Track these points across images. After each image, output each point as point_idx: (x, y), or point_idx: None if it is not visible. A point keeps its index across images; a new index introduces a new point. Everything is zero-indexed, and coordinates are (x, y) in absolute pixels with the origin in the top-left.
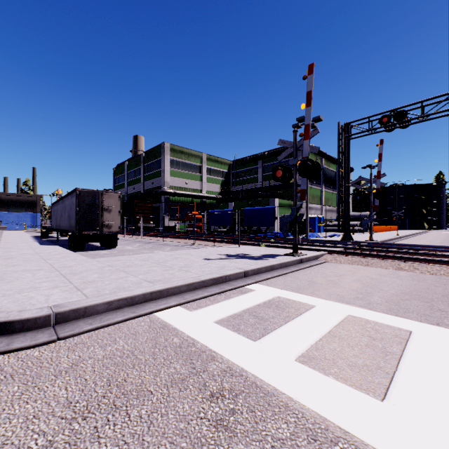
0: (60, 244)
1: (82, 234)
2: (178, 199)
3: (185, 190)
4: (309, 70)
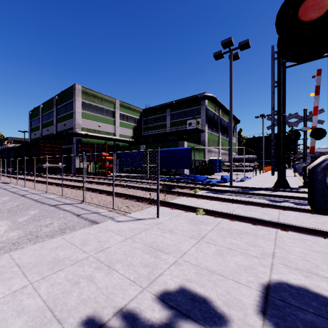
0: None
1: None
2: (91, 141)
3: (98, 133)
4: None
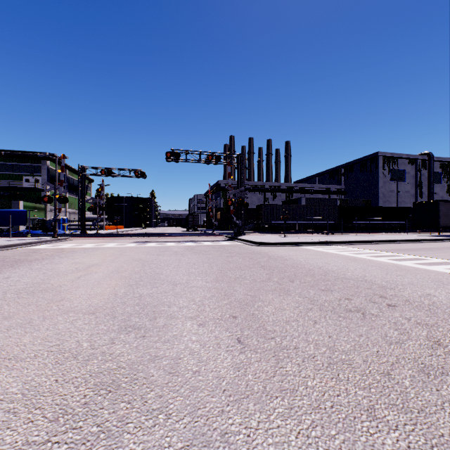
0: None
1: None
2: None
3: None
4: (63, 157)
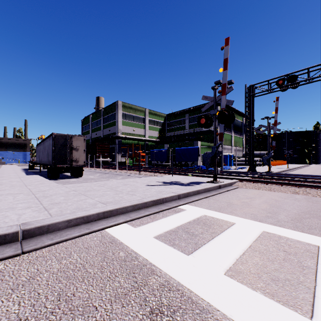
0: (42, 174)
1: (57, 167)
2: (128, 142)
3: (133, 135)
4: (226, 42)
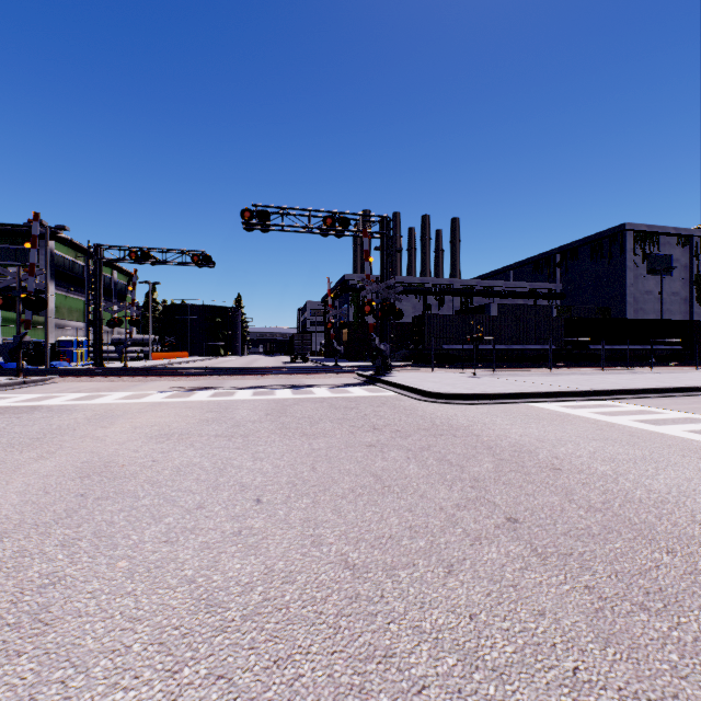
0: None
1: None
2: None
3: None
4: (35, 217)
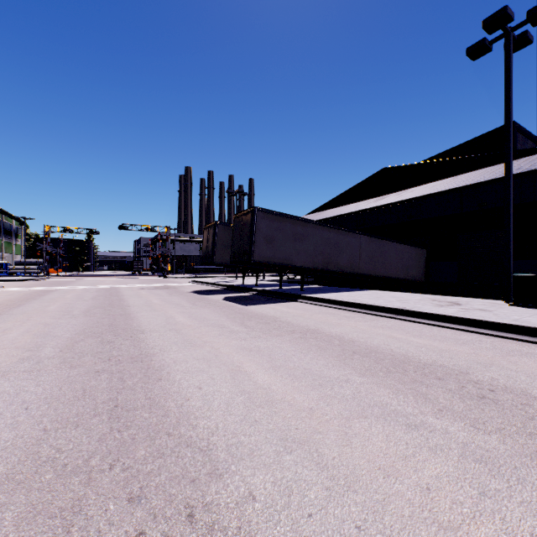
0: None
1: None
2: None
3: None
4: (50, 228)
